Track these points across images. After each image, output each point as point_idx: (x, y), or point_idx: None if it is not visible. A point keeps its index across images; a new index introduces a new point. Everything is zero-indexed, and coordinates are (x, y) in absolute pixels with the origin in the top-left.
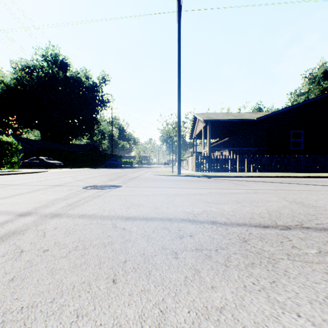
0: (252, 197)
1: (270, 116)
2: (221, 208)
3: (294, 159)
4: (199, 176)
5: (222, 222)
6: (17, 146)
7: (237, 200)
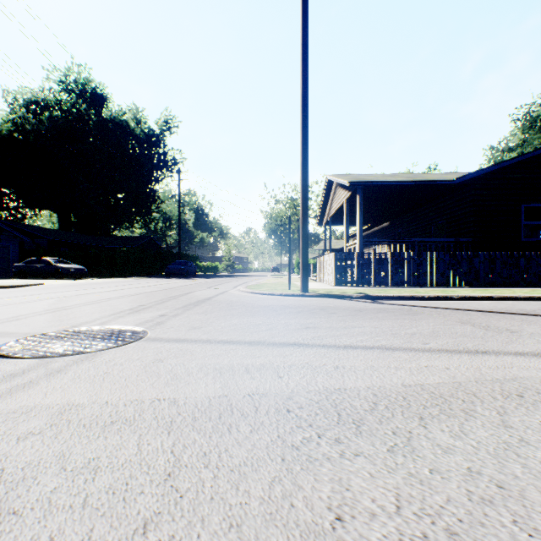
0: None
1: (481, 176)
2: None
3: (540, 259)
4: (351, 296)
5: None
6: None
7: None
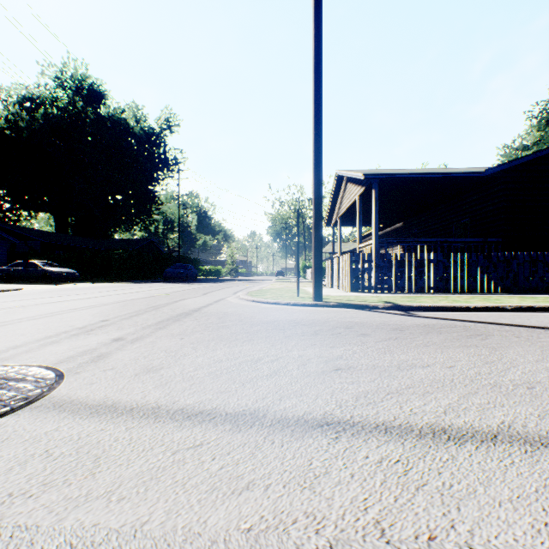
0: None
1: (513, 167)
2: None
3: None
4: (377, 306)
5: None
6: None
7: None
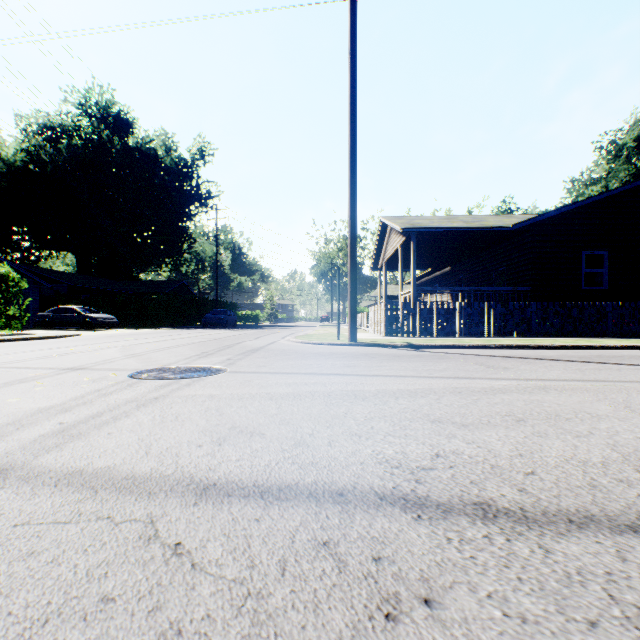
0: (546, 403)
1: (540, 221)
2: (483, 444)
3: (593, 309)
4: (396, 345)
5: (512, 510)
6: (19, 284)
7: (510, 412)
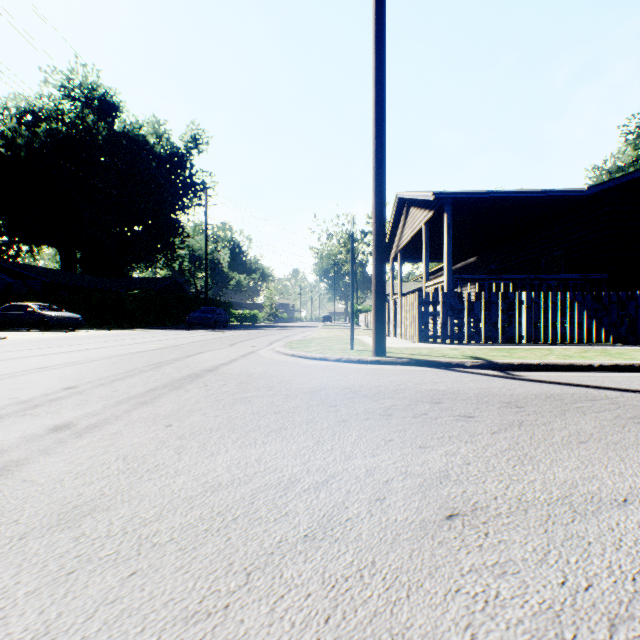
0: None
1: (622, 185)
2: None
3: None
4: (463, 363)
5: None
6: None
7: None
